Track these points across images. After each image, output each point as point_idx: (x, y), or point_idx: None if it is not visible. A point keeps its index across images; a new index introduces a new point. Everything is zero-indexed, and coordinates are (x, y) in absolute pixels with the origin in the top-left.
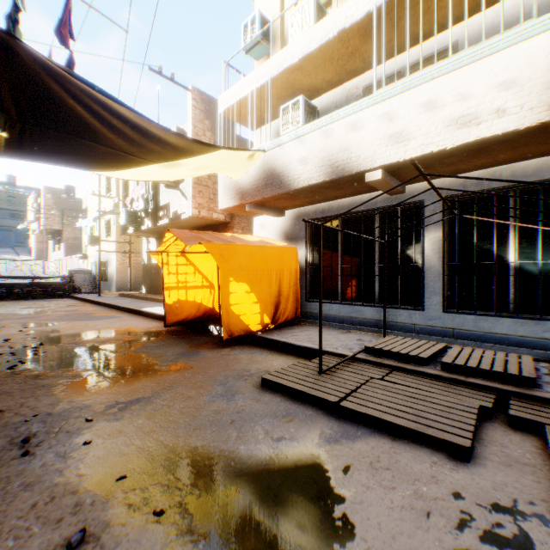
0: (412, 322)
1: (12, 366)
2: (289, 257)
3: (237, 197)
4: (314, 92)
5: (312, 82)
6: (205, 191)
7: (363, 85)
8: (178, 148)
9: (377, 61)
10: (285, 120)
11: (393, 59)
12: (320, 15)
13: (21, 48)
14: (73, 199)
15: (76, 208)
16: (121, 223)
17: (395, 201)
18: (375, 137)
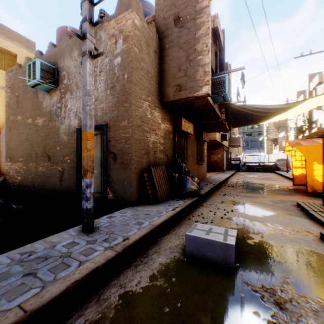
0: None
1: (233, 186)
2: None
3: None
4: None
5: None
6: None
7: None
8: (283, 108)
9: None
10: None
11: None
12: None
13: (230, 104)
14: (281, 121)
15: (283, 125)
16: (292, 134)
17: None
18: None
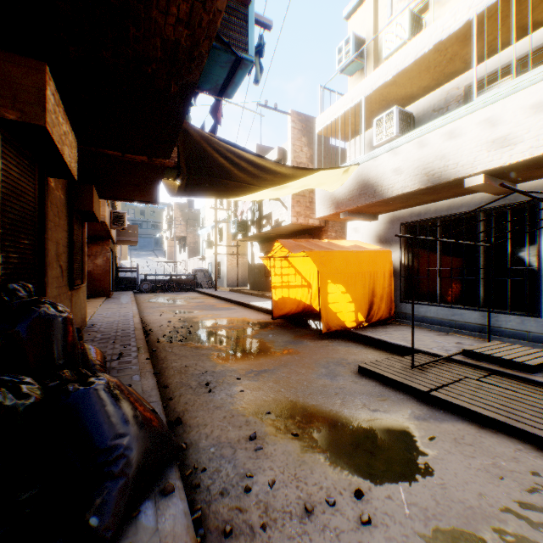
0: (524, 329)
1: (179, 340)
2: (382, 260)
3: (333, 206)
4: (408, 99)
5: (406, 91)
6: (302, 200)
7: (463, 84)
8: (286, 175)
9: (480, 58)
10: (379, 131)
11: (500, 53)
12: (415, 25)
13: (191, 129)
14: (193, 211)
15: (195, 218)
16: (233, 231)
17: (503, 201)
18: (474, 144)
